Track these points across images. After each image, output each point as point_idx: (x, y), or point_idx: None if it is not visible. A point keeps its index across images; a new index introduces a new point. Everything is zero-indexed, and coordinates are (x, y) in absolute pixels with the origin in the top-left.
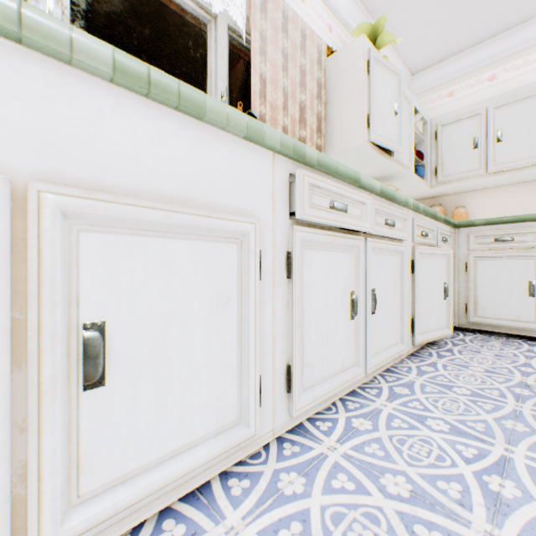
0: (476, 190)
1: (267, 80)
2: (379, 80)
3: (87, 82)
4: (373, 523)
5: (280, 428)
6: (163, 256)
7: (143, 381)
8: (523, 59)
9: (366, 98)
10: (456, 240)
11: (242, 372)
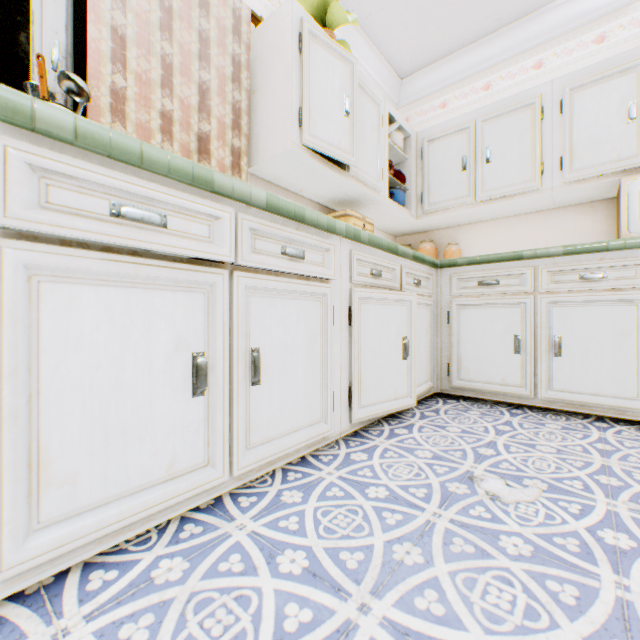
0: (471, 223)
1: (129, 39)
2: (321, 65)
3: None
4: None
5: None
6: None
7: None
8: (520, 65)
9: (297, 85)
10: (439, 284)
11: None
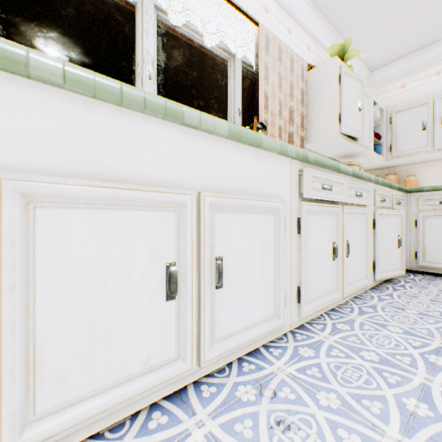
0: (425, 162)
1: (268, 96)
2: (347, 87)
3: (216, 140)
4: (358, 370)
5: (293, 324)
6: (243, 223)
7: (236, 287)
8: None
9: (338, 102)
10: (408, 202)
11: (276, 288)
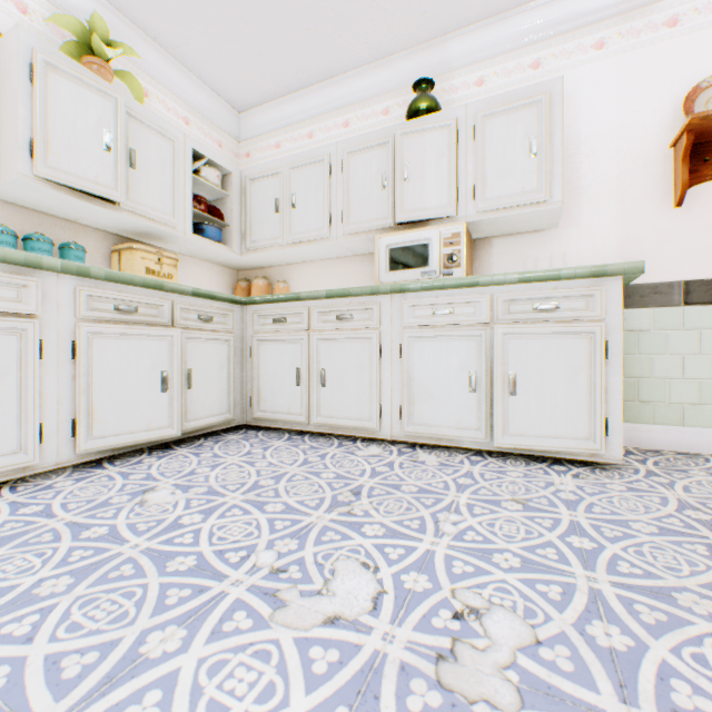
0: (299, 263)
1: None
2: (67, 97)
3: None
4: None
5: None
6: None
7: None
8: (334, 121)
9: (29, 115)
10: (245, 320)
11: None
